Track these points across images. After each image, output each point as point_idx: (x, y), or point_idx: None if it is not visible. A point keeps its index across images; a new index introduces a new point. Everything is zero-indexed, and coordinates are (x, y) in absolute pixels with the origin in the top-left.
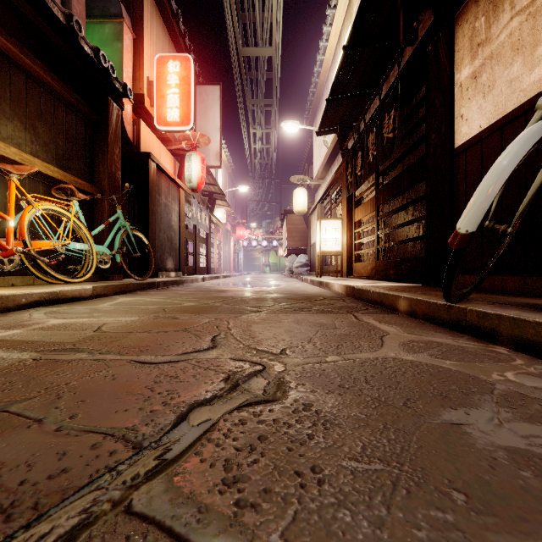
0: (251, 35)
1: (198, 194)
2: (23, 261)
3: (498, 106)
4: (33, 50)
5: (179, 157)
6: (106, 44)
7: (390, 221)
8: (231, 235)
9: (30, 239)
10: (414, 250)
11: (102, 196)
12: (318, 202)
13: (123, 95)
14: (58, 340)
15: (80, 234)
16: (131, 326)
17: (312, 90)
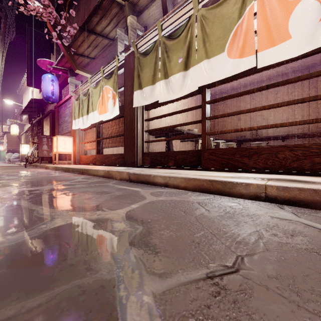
0: None
1: None
2: None
3: None
4: None
5: None
6: None
7: None
8: None
9: None
10: None
11: None
12: (24, 133)
13: None
14: None
15: None
16: None
17: (21, 86)
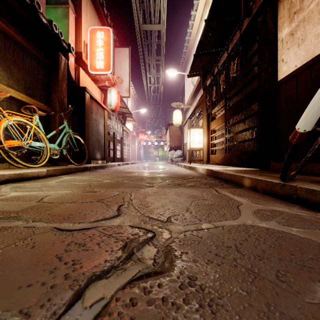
0: (148, 17)
1: (116, 113)
2: (0, 153)
3: (308, 51)
4: (9, 20)
5: (104, 91)
6: (58, 20)
7: (233, 129)
8: (136, 139)
9: (7, 139)
10: (247, 147)
11: (55, 113)
12: (188, 118)
13: (68, 51)
14: (8, 209)
15: (40, 136)
16: (64, 197)
17: (184, 50)
